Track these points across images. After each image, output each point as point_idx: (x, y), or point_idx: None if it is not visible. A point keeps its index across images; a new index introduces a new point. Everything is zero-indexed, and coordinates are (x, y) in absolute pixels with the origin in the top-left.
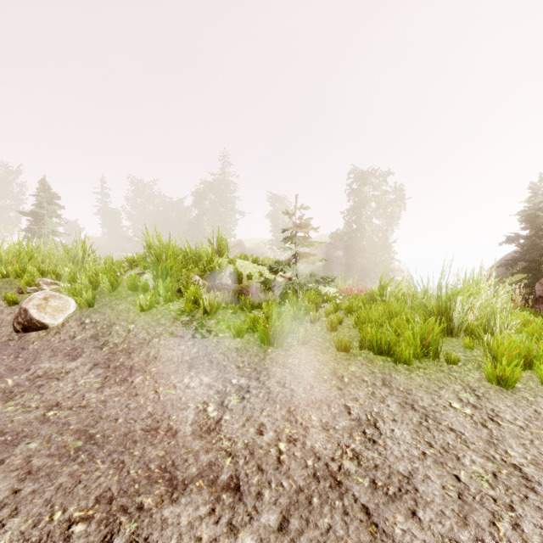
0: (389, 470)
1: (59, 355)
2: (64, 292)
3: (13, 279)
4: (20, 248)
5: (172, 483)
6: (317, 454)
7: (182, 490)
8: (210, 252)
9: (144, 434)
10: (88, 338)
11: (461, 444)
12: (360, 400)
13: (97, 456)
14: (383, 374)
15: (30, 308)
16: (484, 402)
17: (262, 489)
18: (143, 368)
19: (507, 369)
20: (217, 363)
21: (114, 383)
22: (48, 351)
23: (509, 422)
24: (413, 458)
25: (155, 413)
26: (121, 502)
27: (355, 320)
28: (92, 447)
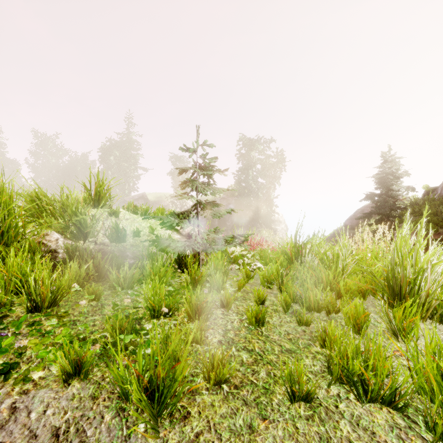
0: None
1: None
2: None
3: None
4: None
5: None
6: None
7: None
8: (81, 200)
9: None
10: None
11: None
12: None
13: None
14: None
15: None
16: None
17: None
18: None
19: None
20: None
21: None
22: None
23: None
24: None
25: None
26: None
27: (284, 299)
28: None
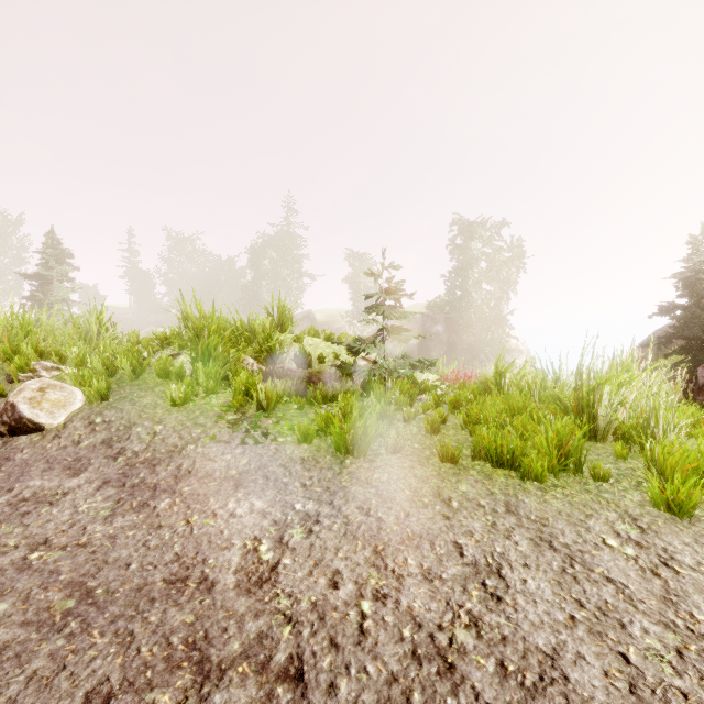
0: (523, 645)
1: (57, 468)
2: (68, 380)
3: (2, 363)
4: (14, 320)
5: (203, 667)
6: (417, 619)
7: (217, 680)
8: (269, 326)
9: (167, 588)
10: (98, 444)
11: (624, 602)
12: (475, 535)
13: (95, 623)
14: (507, 496)
15: (19, 402)
16: (651, 538)
17: (337, 679)
18: (172, 487)
19: (682, 490)
20: (275, 480)
21: (130, 509)
22: (42, 463)
23: (691, 569)
24: (557, 625)
25: (185, 555)
26: (124, 702)
27: (463, 418)
28: (88, 609)
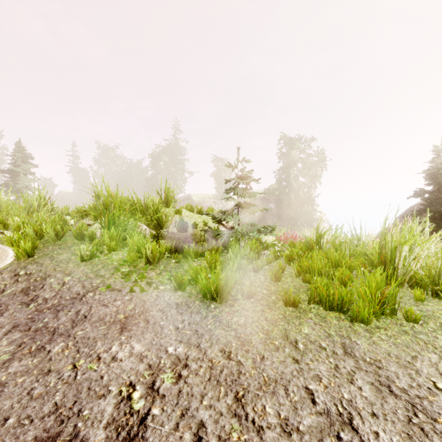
0: None
1: None
2: (5, 241)
3: None
4: None
5: None
6: None
7: None
8: (158, 203)
9: None
10: (18, 292)
11: None
12: (323, 380)
13: None
14: (342, 337)
15: None
16: None
17: None
18: (68, 331)
19: None
20: (154, 323)
21: (28, 353)
22: None
23: None
24: None
25: (63, 405)
26: None
27: (297, 269)
28: None
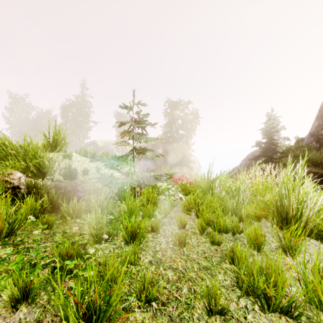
0: None
1: None
2: None
3: None
4: None
5: None
6: None
7: None
8: (41, 146)
9: None
10: None
11: None
12: None
13: None
14: None
15: None
16: None
17: None
18: None
19: None
20: None
21: None
22: None
23: None
24: None
25: None
26: None
27: (201, 224)
28: None
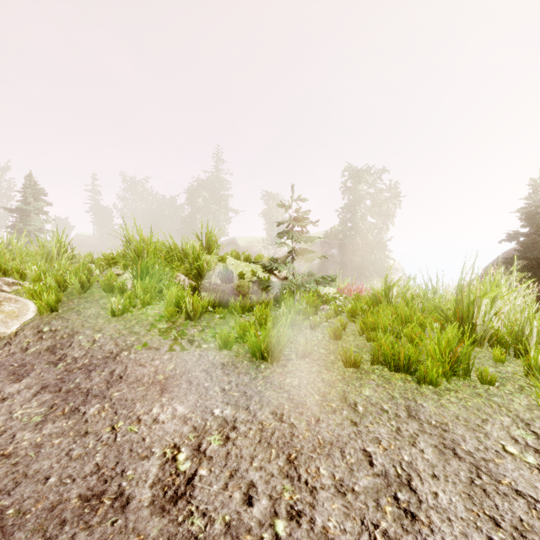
0: None
1: (2, 373)
2: (24, 294)
3: None
4: None
5: None
6: None
7: None
8: (198, 249)
9: (80, 506)
10: (43, 350)
11: (539, 520)
12: (383, 442)
13: None
14: (406, 400)
15: None
16: None
17: None
18: (103, 392)
19: None
20: (197, 384)
21: (61, 414)
22: None
23: None
24: None
25: (105, 465)
26: None
27: (361, 326)
28: None
